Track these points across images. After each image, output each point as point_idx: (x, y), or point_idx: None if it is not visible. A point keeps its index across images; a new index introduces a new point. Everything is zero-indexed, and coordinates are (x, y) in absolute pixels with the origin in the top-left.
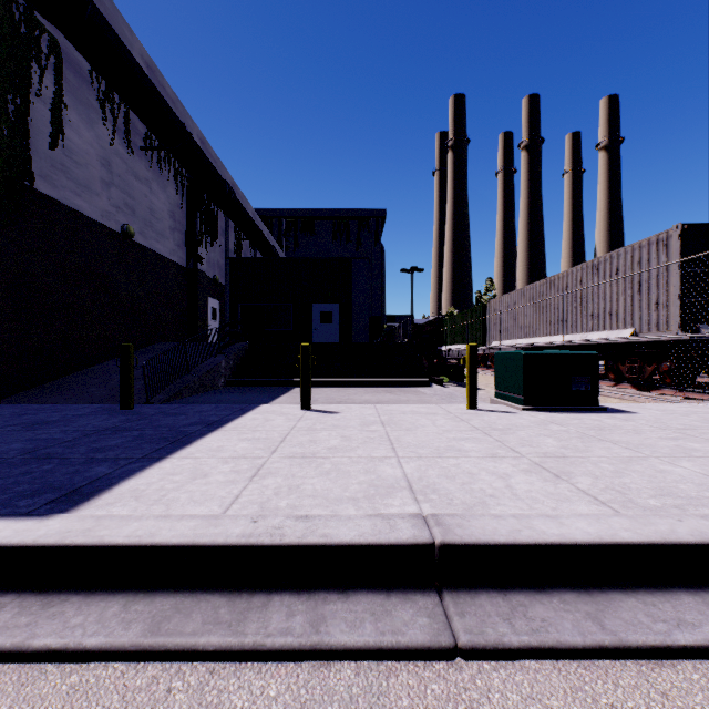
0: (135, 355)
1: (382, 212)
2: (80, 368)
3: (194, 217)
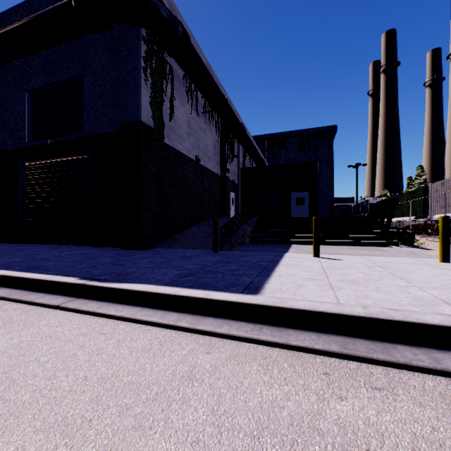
0: (200, 224)
1: (334, 127)
2: (179, 231)
3: (224, 146)
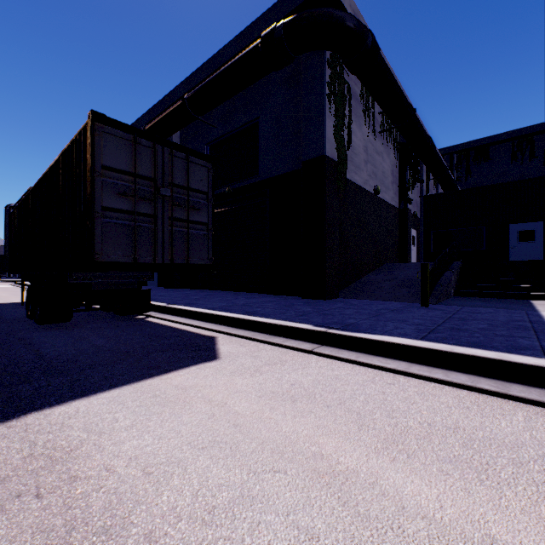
0: (379, 271)
1: None
2: (356, 279)
3: (404, 171)
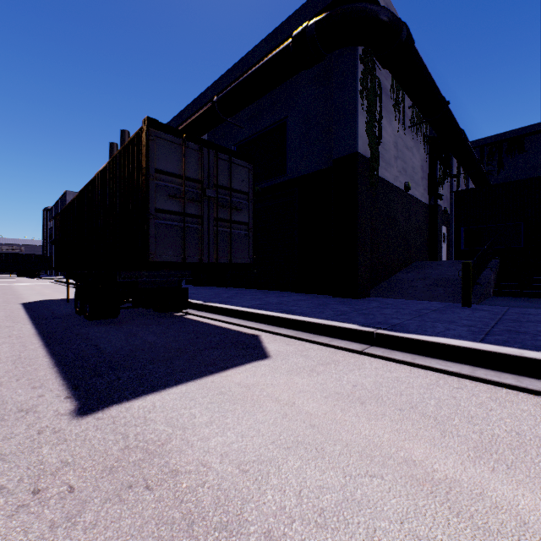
0: (410, 270)
1: None
2: (386, 278)
3: (434, 165)
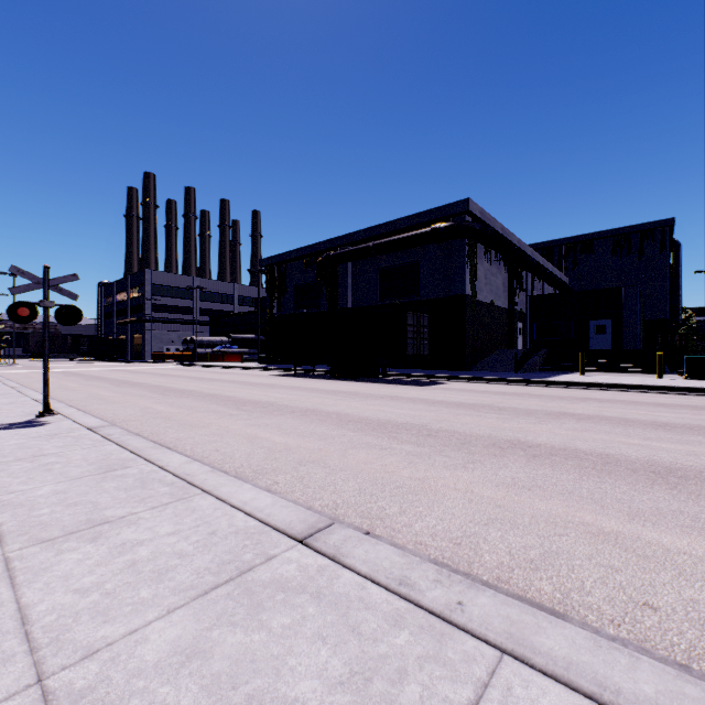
0: (494, 355)
1: (669, 221)
2: (479, 361)
3: (512, 281)
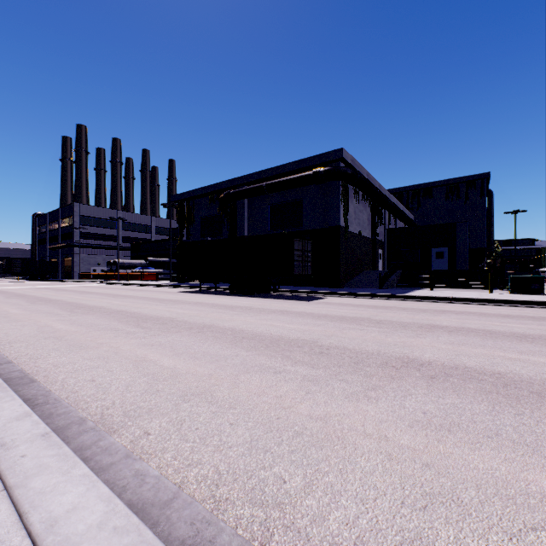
0: (361, 275)
1: (486, 174)
2: (350, 279)
3: (374, 217)
